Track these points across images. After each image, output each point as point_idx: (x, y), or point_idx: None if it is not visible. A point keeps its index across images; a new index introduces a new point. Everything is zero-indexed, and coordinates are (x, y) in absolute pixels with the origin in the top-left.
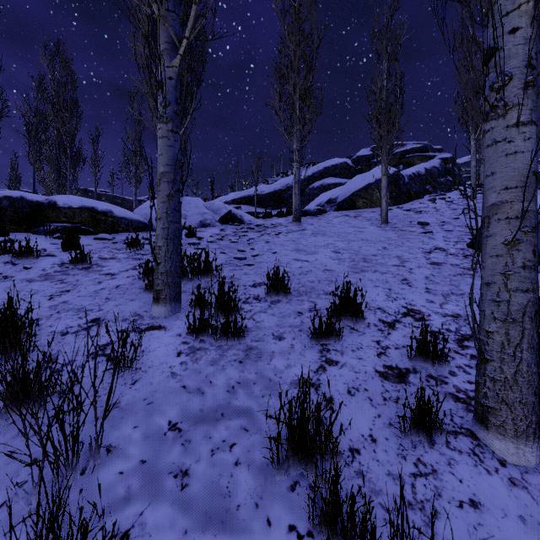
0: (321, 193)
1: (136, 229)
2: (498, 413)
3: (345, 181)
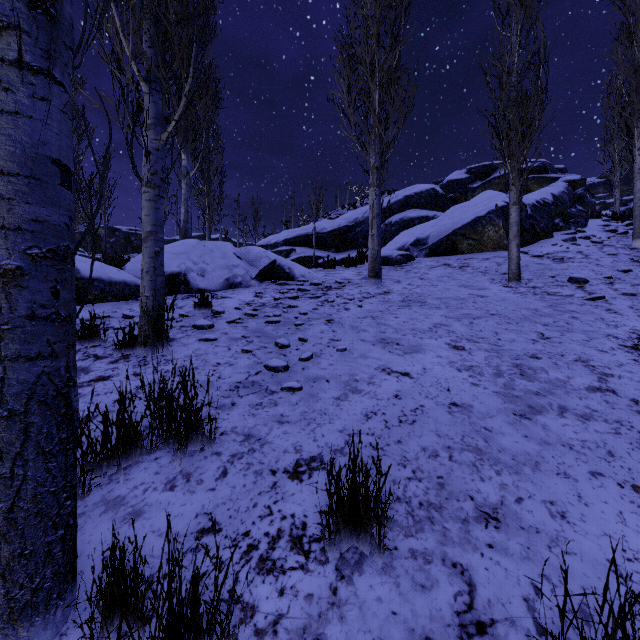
0: (402, 230)
1: (118, 296)
2: None
3: (434, 214)
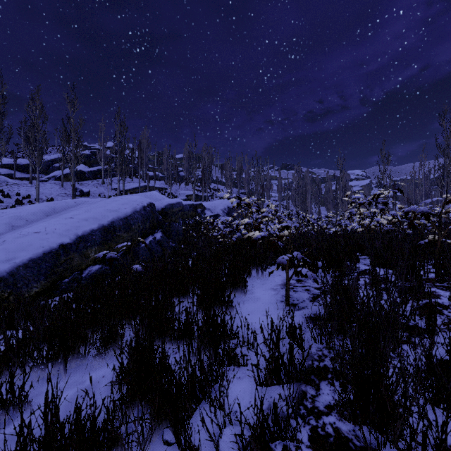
0: (58, 170)
1: None
2: (36, 200)
3: None
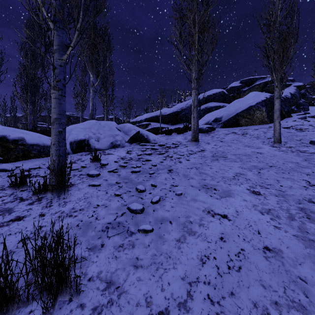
0: (206, 113)
1: (48, 154)
2: None
3: (223, 104)
